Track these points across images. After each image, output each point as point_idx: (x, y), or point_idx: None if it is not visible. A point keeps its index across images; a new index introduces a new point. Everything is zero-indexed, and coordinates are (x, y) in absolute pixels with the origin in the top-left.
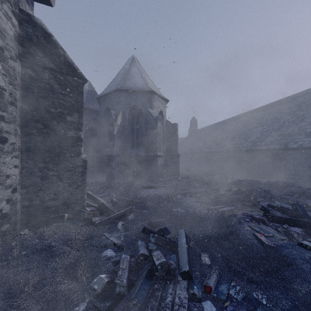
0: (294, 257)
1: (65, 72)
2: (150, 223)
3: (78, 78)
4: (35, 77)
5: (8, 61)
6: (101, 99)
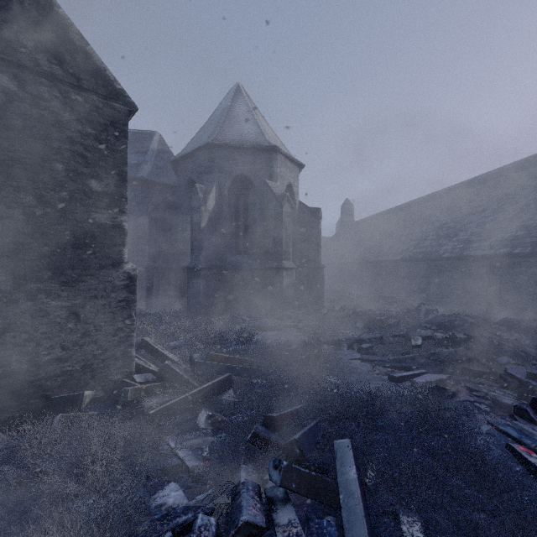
0: None
1: (86, 85)
2: (270, 419)
3: (117, 102)
4: (18, 92)
5: None
6: (179, 164)
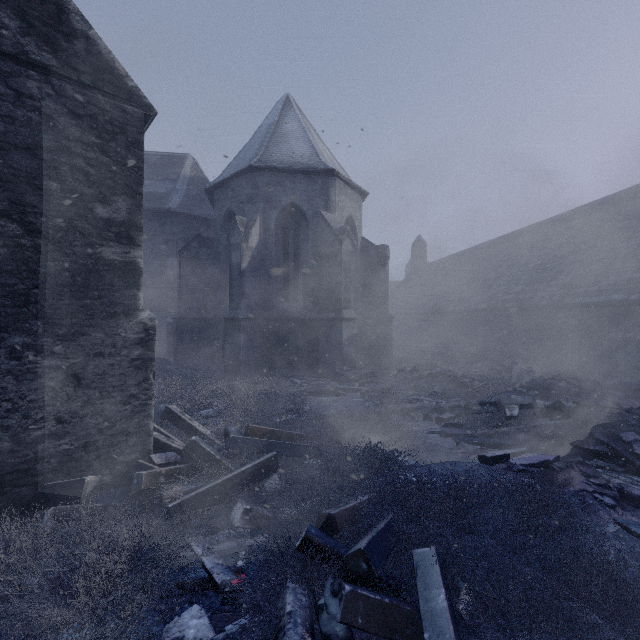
0: None
1: (89, 81)
2: (326, 518)
3: (130, 104)
4: None
5: None
6: (215, 192)
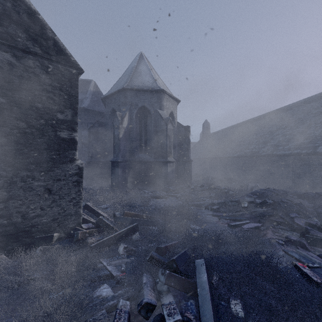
0: None
1: (55, 59)
2: (159, 248)
3: (72, 68)
4: (16, 63)
5: None
6: (106, 100)
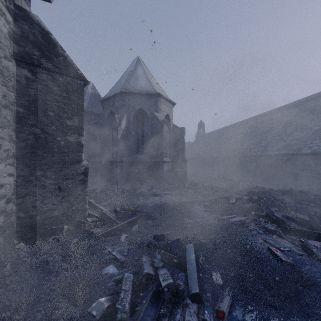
0: (315, 275)
1: (64, 72)
2: (156, 236)
3: (79, 80)
4: (32, 78)
5: (1, 60)
6: (104, 102)
